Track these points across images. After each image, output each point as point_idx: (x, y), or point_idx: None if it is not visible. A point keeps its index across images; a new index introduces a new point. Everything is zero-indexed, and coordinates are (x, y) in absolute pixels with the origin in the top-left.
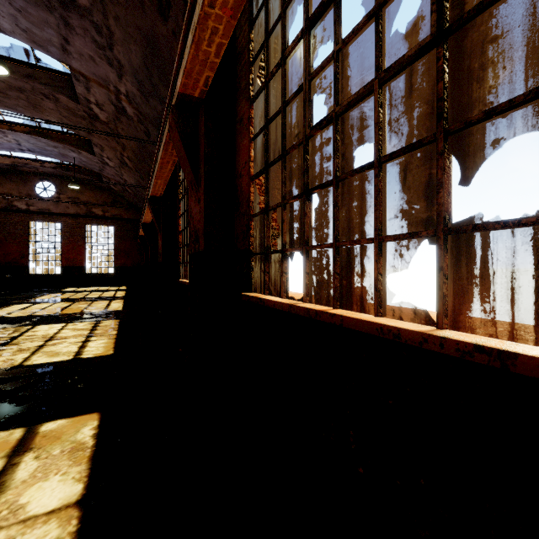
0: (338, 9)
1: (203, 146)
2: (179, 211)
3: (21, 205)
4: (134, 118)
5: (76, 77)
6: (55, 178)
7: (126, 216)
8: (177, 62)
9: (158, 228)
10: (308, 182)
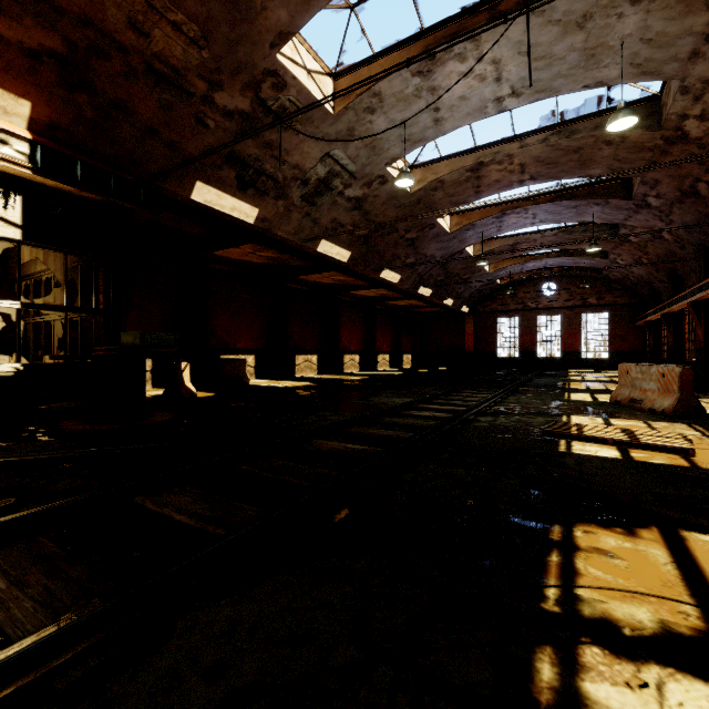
0: None
1: None
2: None
3: (532, 305)
4: (669, 240)
5: (624, 227)
6: (555, 279)
7: (621, 300)
8: None
9: (698, 323)
10: None
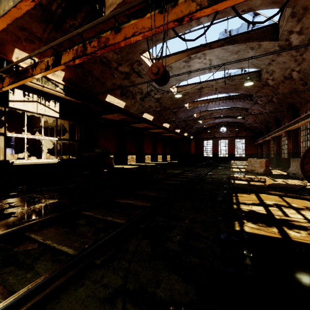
0: (309, 130)
1: (291, 137)
2: (281, 140)
3: (217, 136)
4: (265, 114)
5: (250, 109)
6: (225, 126)
7: (249, 134)
8: (286, 125)
9: (274, 144)
10: (307, 145)
